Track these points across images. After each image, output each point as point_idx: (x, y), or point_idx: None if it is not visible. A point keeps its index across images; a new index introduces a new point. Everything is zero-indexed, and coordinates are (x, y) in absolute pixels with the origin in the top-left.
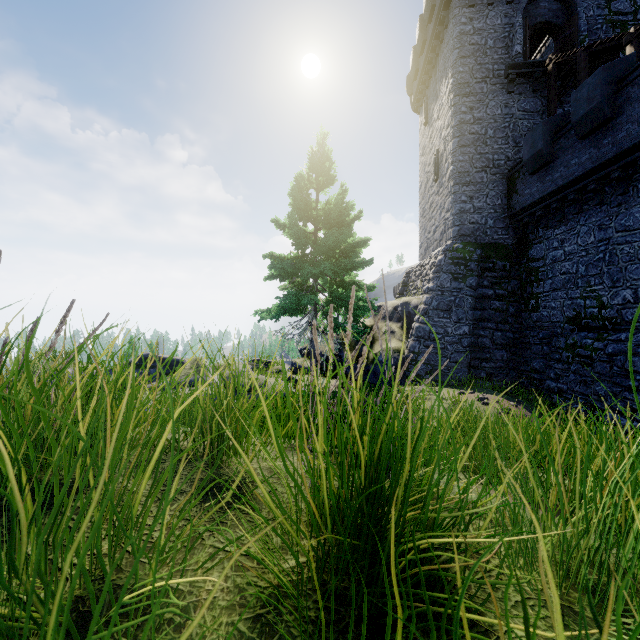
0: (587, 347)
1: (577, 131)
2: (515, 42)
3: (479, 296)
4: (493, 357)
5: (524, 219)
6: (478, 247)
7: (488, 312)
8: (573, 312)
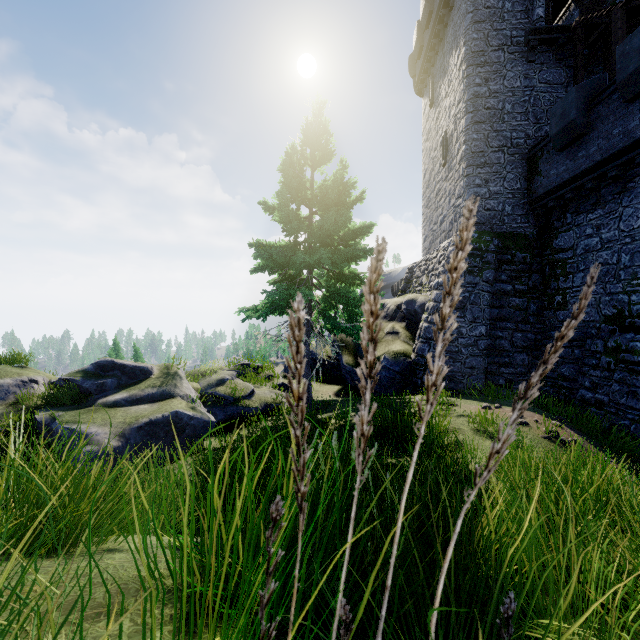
0: (636, 351)
1: (624, 92)
2: (536, 5)
3: (496, 292)
4: (513, 361)
5: (549, 204)
6: (495, 236)
7: (507, 310)
8: (613, 310)
